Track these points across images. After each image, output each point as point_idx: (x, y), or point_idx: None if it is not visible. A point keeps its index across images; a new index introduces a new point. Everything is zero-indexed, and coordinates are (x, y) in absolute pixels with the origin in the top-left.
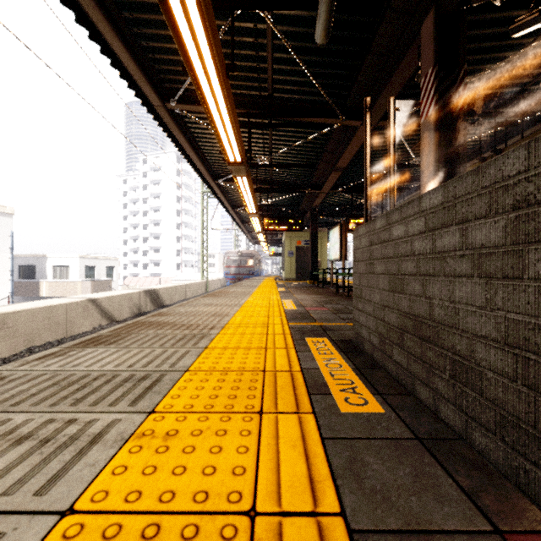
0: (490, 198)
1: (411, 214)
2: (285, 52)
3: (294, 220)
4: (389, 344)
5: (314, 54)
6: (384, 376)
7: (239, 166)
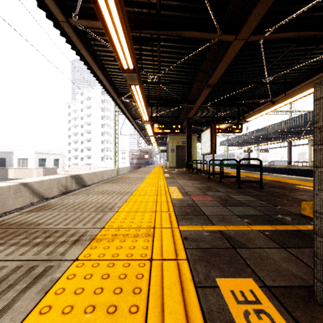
0: None
1: None
2: None
3: (176, 125)
4: None
5: None
6: None
7: (132, 73)
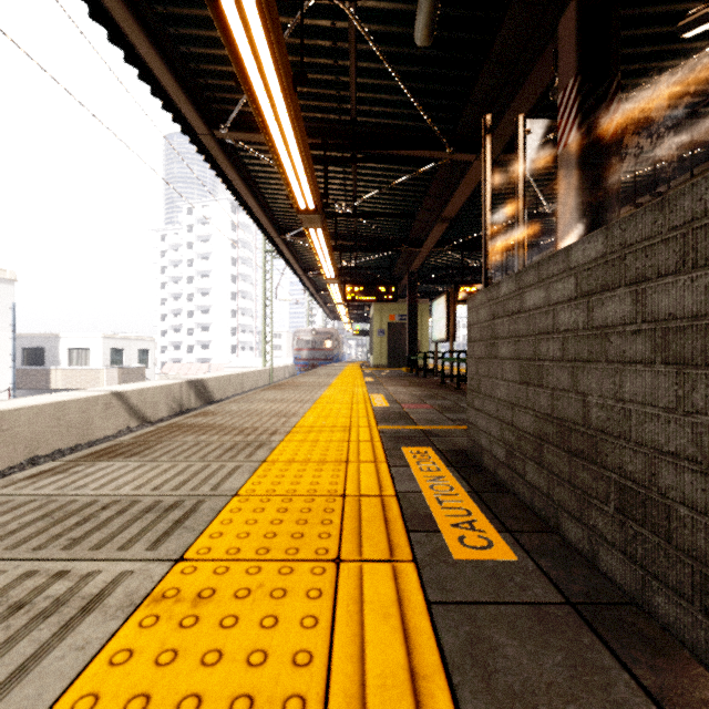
0: (684, 243)
1: (554, 273)
2: (373, 61)
3: (386, 287)
4: (520, 458)
5: (413, 63)
6: (513, 503)
7: (312, 214)
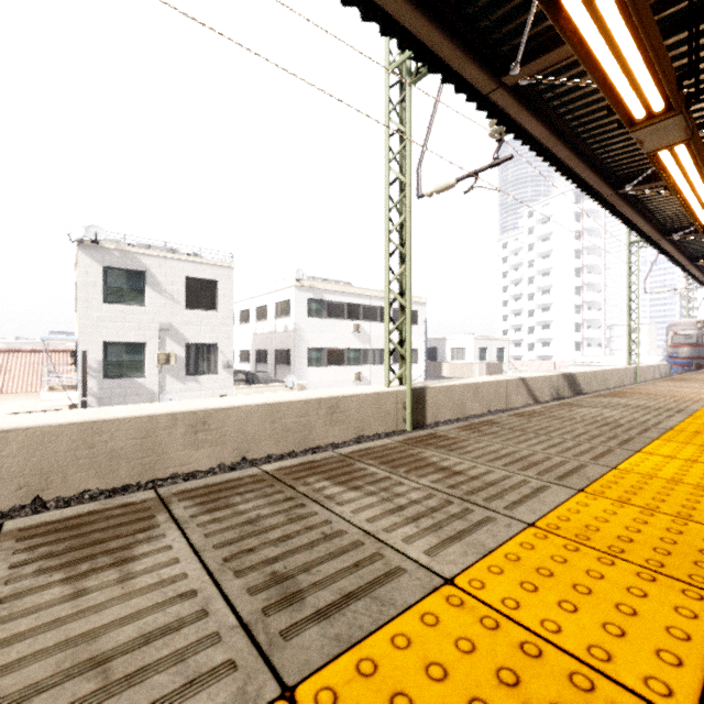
0: None
1: None
2: None
3: None
4: None
5: None
6: None
7: None
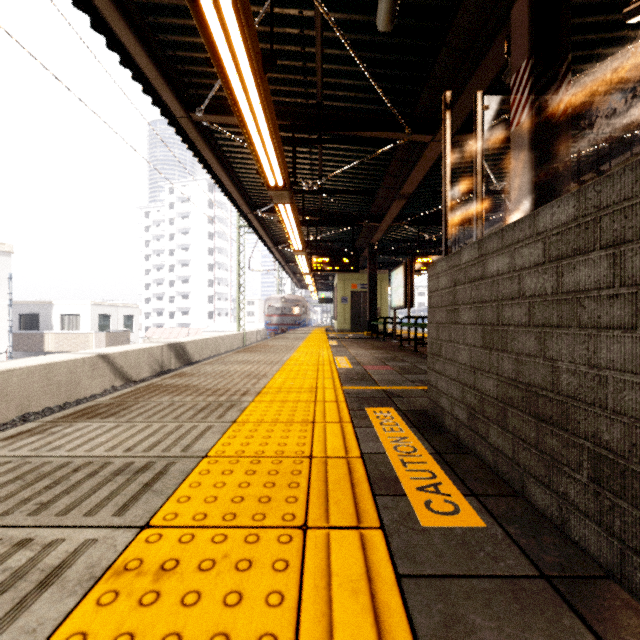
0: None
1: (519, 239)
2: (338, 48)
3: (349, 259)
4: (483, 421)
5: (375, 50)
6: (476, 465)
7: (281, 191)
